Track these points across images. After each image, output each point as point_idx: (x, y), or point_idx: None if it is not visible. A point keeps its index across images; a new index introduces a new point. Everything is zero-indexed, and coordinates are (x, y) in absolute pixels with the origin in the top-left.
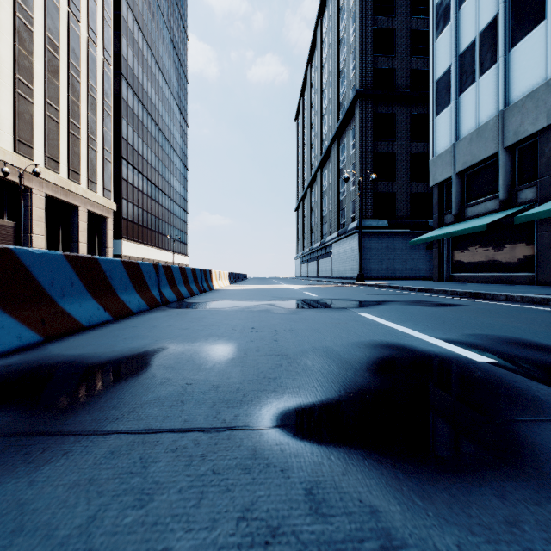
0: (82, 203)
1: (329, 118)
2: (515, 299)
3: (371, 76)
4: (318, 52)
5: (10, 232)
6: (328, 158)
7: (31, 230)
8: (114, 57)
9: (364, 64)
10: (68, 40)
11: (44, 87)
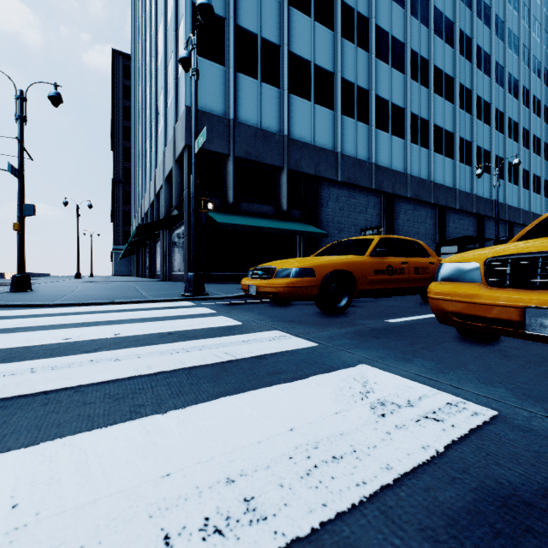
0: None
1: None
2: None
3: (122, 172)
4: None
5: None
6: None
7: None
8: None
9: (118, 165)
10: None
11: None
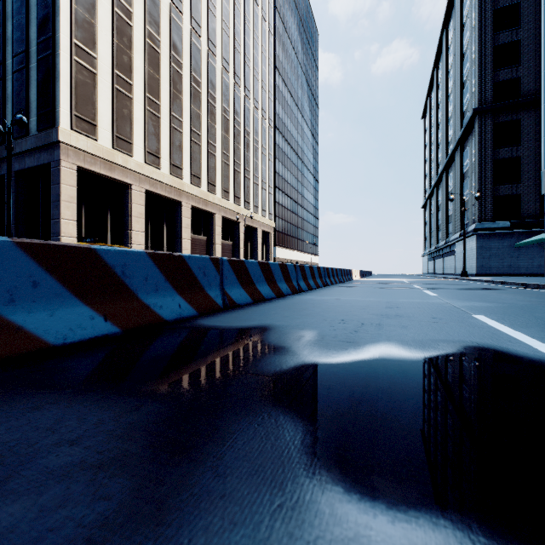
0: (259, 226)
1: (454, 123)
2: (512, 284)
3: (491, 91)
4: (443, 58)
5: (231, 248)
6: (453, 161)
7: (239, 246)
8: None
9: (483, 82)
10: (253, 125)
11: (244, 160)
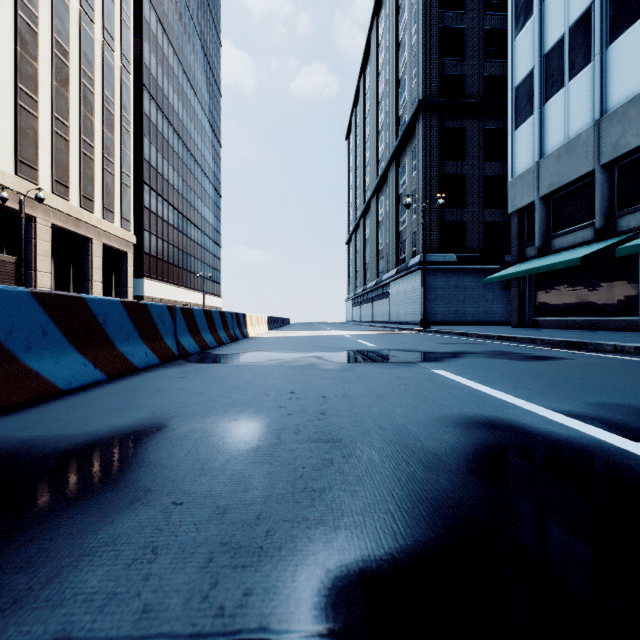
0: (96, 235)
1: (386, 135)
2: (626, 350)
3: (436, 83)
4: (373, 57)
5: (11, 268)
6: (385, 182)
7: (35, 266)
8: (134, 65)
9: (428, 69)
10: (79, 44)
11: (51, 98)
